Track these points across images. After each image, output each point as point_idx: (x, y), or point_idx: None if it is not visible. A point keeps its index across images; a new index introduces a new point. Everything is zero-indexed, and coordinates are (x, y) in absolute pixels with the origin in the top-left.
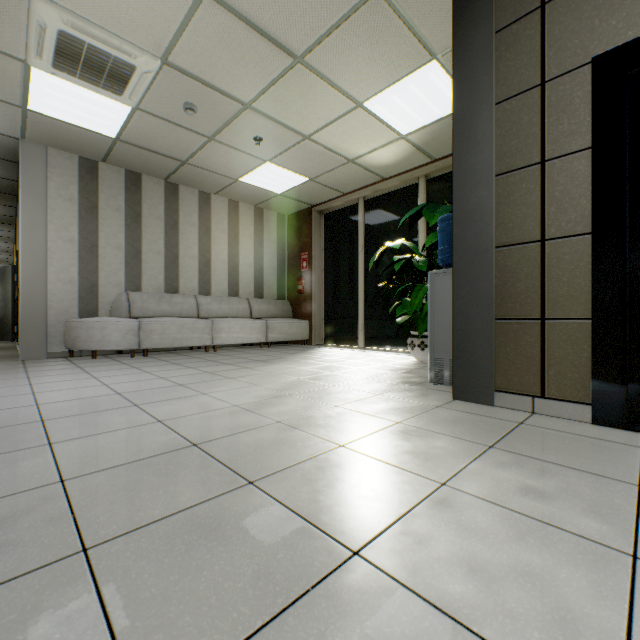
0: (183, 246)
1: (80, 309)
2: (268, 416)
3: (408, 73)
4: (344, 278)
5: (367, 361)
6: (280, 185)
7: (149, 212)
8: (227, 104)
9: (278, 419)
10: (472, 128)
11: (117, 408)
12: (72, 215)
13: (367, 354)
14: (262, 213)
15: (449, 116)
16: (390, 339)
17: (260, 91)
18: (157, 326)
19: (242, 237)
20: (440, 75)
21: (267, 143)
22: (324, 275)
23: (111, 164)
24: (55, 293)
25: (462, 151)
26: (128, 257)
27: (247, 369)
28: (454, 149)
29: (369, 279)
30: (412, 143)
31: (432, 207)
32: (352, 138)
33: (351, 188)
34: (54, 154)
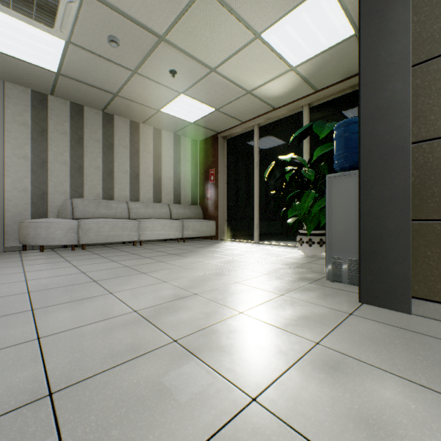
0: (117, 163)
1: (32, 212)
2: (165, 330)
3: (302, 0)
4: (242, 188)
5: (263, 255)
6: (192, 115)
7: (90, 136)
8: (144, 37)
9: (175, 335)
10: (384, 19)
11: (8, 314)
12: (25, 137)
13: (262, 248)
14: (180, 139)
15: (334, 47)
16: (279, 236)
17: (172, 22)
18: (93, 225)
19: (164, 157)
20: (331, 2)
21: (180, 76)
22: (227, 186)
23: (58, 97)
24: (11, 199)
25: (371, 45)
26: (72, 171)
27: (161, 263)
28: (362, 45)
29: (262, 188)
30: (300, 75)
31: (320, 123)
32: (250, 70)
33: (248, 117)
34: (10, 87)
